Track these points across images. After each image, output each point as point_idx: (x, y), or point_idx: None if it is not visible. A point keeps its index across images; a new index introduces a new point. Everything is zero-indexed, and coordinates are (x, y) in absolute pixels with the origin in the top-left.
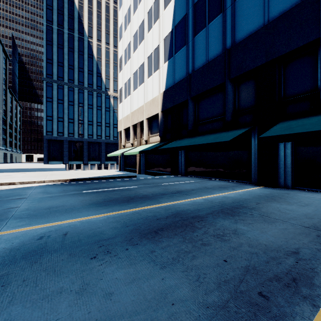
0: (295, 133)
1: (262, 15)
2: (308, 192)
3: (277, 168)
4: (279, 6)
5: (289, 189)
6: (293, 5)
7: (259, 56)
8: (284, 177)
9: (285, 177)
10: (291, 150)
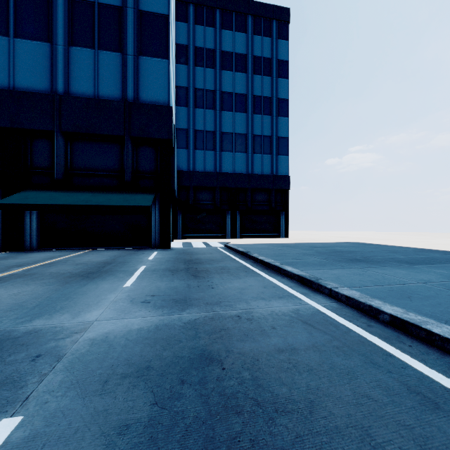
0: (26, 204)
1: (7, 77)
2: (48, 251)
3: (24, 232)
4: (25, 81)
5: (35, 251)
6: (37, 90)
7: (3, 117)
8: (30, 241)
9: (32, 241)
10: (37, 216)
